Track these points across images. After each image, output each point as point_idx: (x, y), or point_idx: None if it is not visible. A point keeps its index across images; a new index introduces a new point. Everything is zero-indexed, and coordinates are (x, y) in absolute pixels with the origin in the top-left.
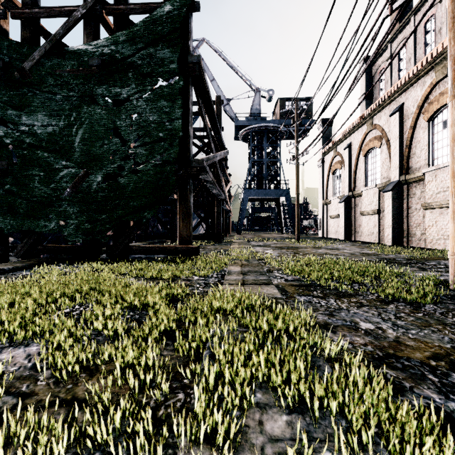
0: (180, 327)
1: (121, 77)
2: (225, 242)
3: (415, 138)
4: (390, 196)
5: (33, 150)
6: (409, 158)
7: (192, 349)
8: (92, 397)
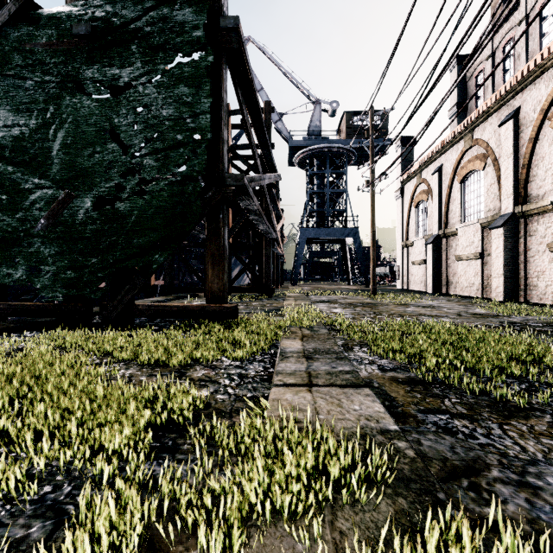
0: (154, 548)
1: (120, 52)
2: (277, 296)
3: (537, 154)
4: (501, 234)
5: None
6: (528, 182)
7: None
8: None
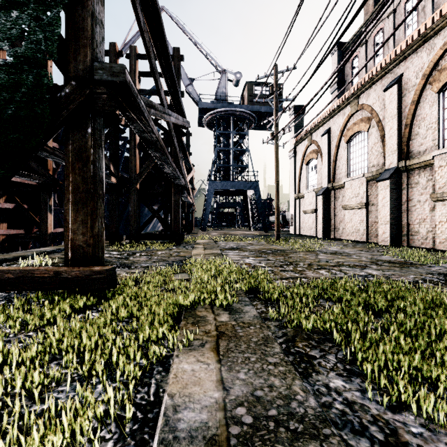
0: None
1: None
2: (186, 243)
3: (418, 115)
4: (387, 186)
5: None
6: (410, 140)
7: None
8: None
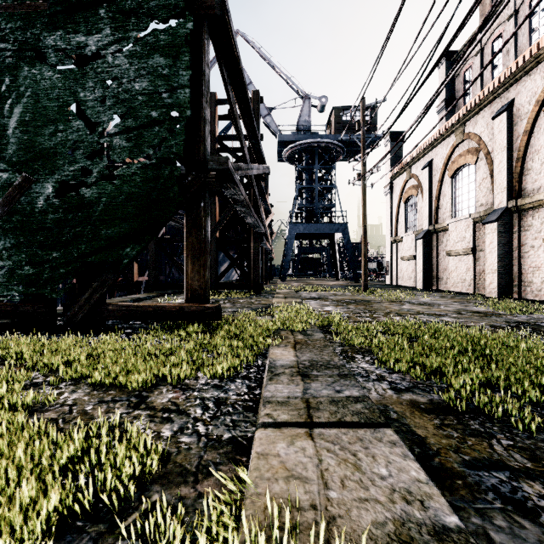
0: None
1: (86, 17)
2: (265, 293)
3: (532, 147)
4: (495, 229)
5: None
6: (522, 176)
7: None
8: None
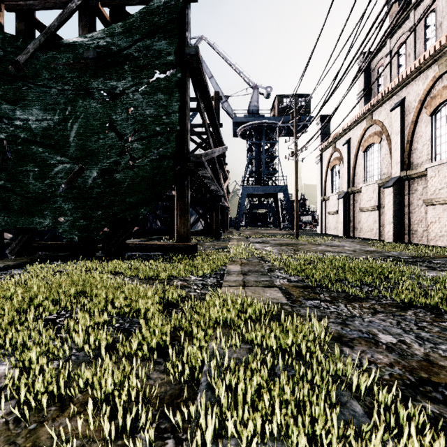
0: (174, 339)
1: (117, 70)
2: (224, 239)
3: (417, 133)
4: (391, 192)
5: (28, 145)
6: (411, 154)
7: (186, 373)
8: (57, 445)
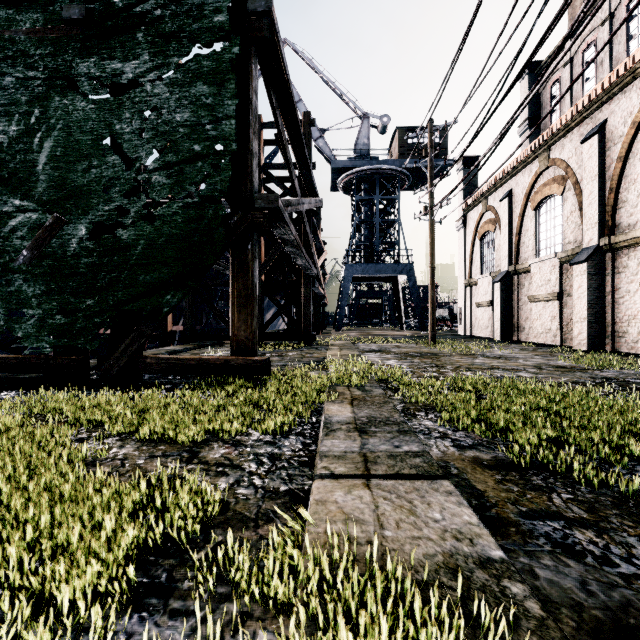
0: None
1: (123, 42)
2: (318, 345)
3: (627, 175)
4: (584, 271)
5: None
6: (616, 209)
7: None
8: None
